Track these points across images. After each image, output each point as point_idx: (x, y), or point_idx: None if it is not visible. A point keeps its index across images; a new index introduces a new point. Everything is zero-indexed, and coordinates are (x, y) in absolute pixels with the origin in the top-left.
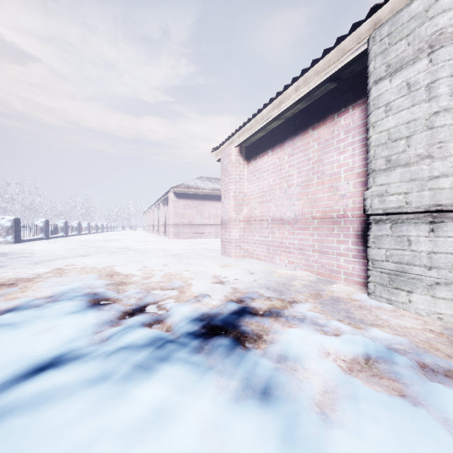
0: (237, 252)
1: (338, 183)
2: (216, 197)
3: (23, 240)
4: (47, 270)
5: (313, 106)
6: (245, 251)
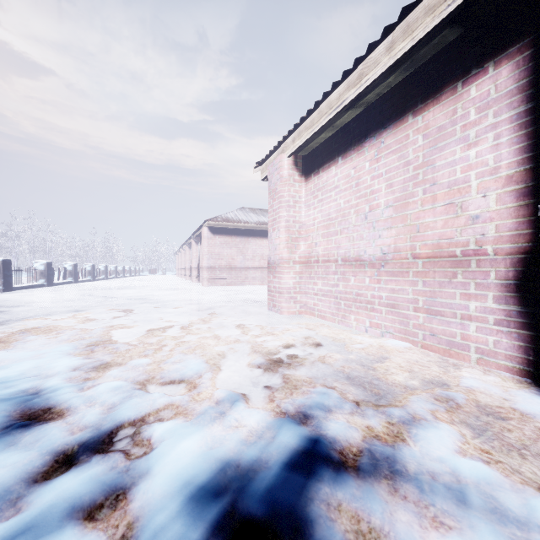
0: (291, 306)
1: (465, 197)
2: (262, 232)
3: (15, 287)
4: (3, 337)
5: (416, 77)
6: (302, 305)
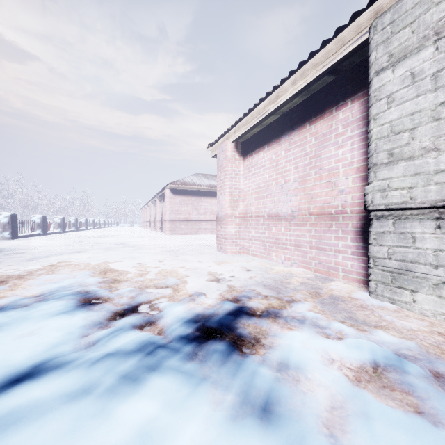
0: (233, 248)
1: (336, 178)
2: (212, 193)
3: (19, 236)
4: (40, 267)
5: (311, 100)
6: (241, 247)
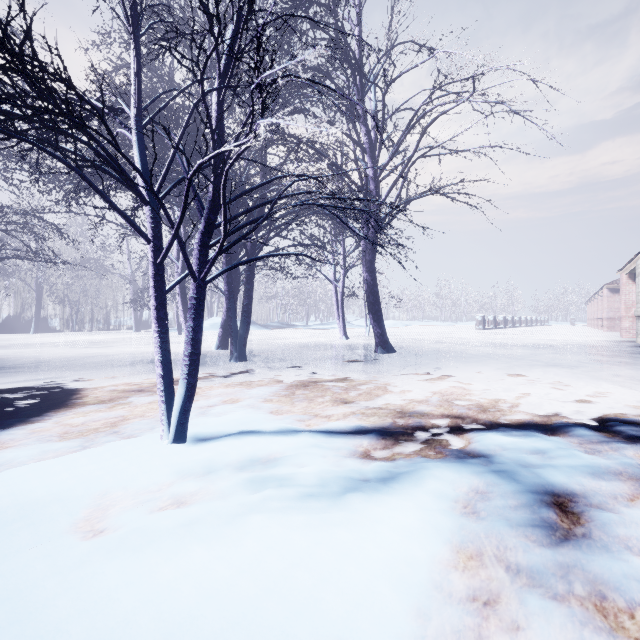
0: (626, 335)
1: None
2: None
3: (485, 328)
4: (522, 336)
5: None
6: (633, 335)
